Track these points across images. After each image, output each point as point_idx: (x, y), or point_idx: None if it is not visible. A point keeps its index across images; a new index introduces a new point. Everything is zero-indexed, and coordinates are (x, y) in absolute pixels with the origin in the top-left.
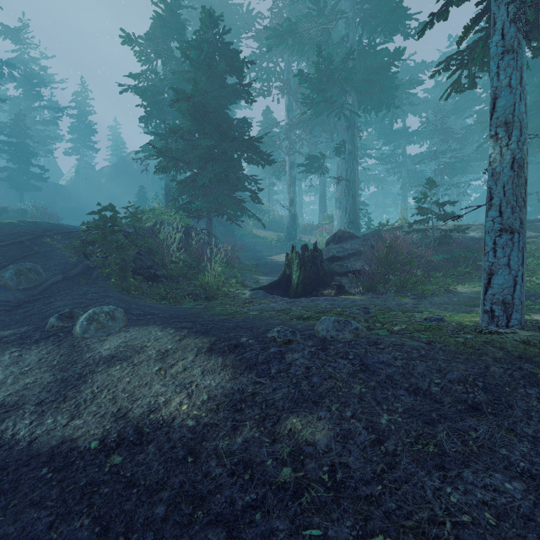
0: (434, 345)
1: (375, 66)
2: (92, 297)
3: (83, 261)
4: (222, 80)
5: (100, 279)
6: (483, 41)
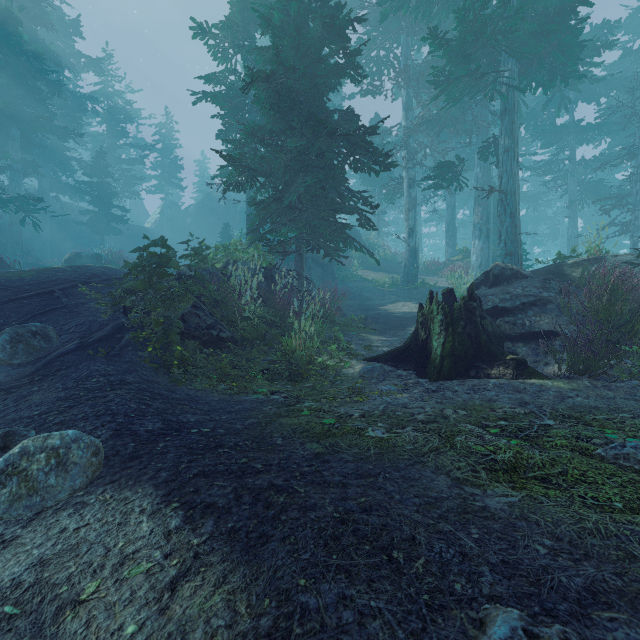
0: None
1: (552, 10)
2: (95, 385)
3: (118, 318)
4: (317, 50)
5: (130, 348)
6: None
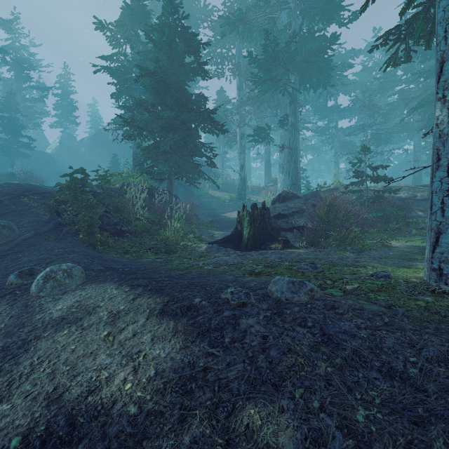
0: (396, 310)
1: (314, 49)
2: (58, 252)
3: (55, 218)
4: (181, 59)
5: (69, 235)
6: (424, 13)
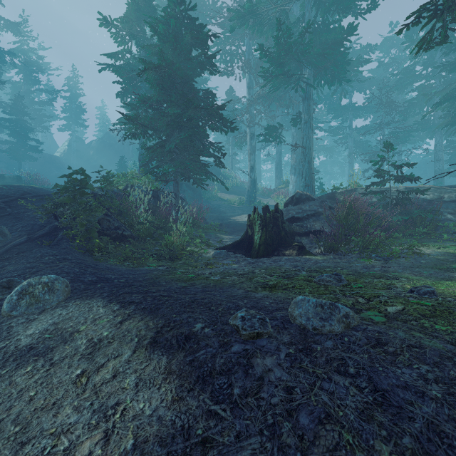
0: None
1: (330, 41)
2: (48, 260)
3: (52, 222)
4: (187, 52)
5: (64, 240)
6: None
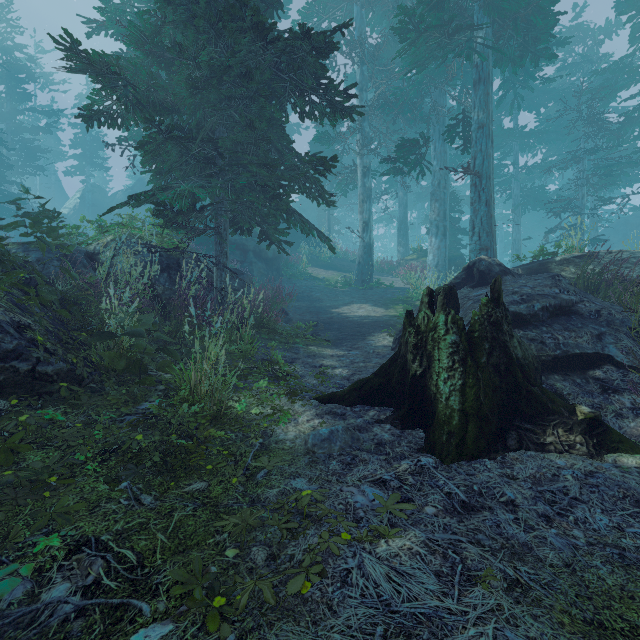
0: None
1: None
2: None
3: None
4: None
5: None
6: None
